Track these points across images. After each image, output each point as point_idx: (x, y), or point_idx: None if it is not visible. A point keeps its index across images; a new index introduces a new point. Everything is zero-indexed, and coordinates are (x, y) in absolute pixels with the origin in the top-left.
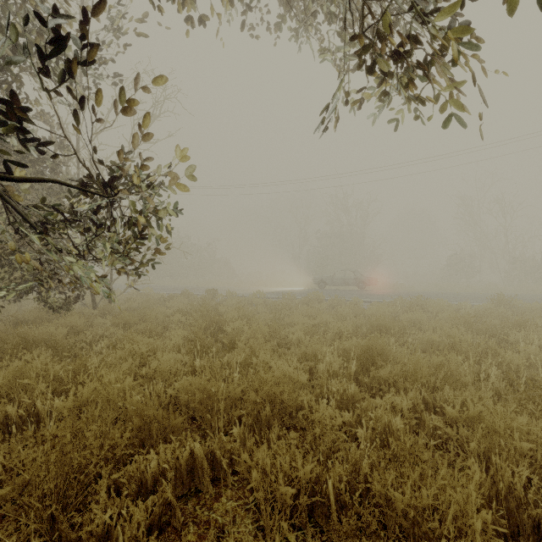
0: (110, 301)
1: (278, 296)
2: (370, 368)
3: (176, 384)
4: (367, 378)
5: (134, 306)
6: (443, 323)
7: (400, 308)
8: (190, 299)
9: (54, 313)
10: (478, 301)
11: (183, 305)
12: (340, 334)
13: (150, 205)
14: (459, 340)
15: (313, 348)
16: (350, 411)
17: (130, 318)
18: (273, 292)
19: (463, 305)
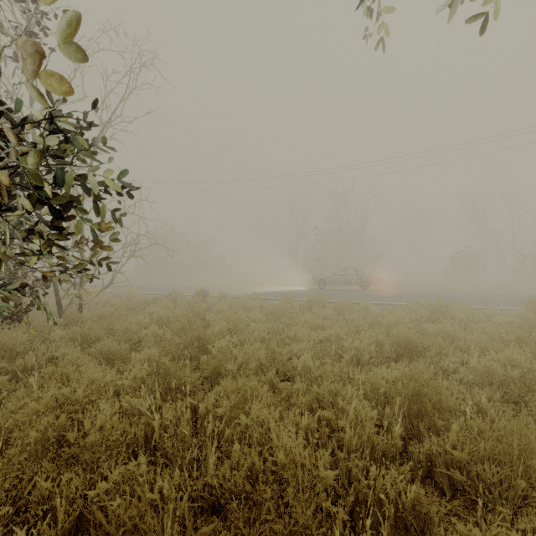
0: (80, 307)
1: (275, 298)
2: (421, 427)
3: (102, 483)
4: (422, 449)
5: (109, 311)
6: (487, 340)
7: (420, 315)
8: (177, 302)
9: (1, 325)
10: (499, 305)
11: (165, 311)
12: (357, 355)
13: (71, 172)
14: (523, 368)
15: (330, 388)
16: (409, 529)
17: (91, 332)
18: (270, 293)
19: (491, 311)
